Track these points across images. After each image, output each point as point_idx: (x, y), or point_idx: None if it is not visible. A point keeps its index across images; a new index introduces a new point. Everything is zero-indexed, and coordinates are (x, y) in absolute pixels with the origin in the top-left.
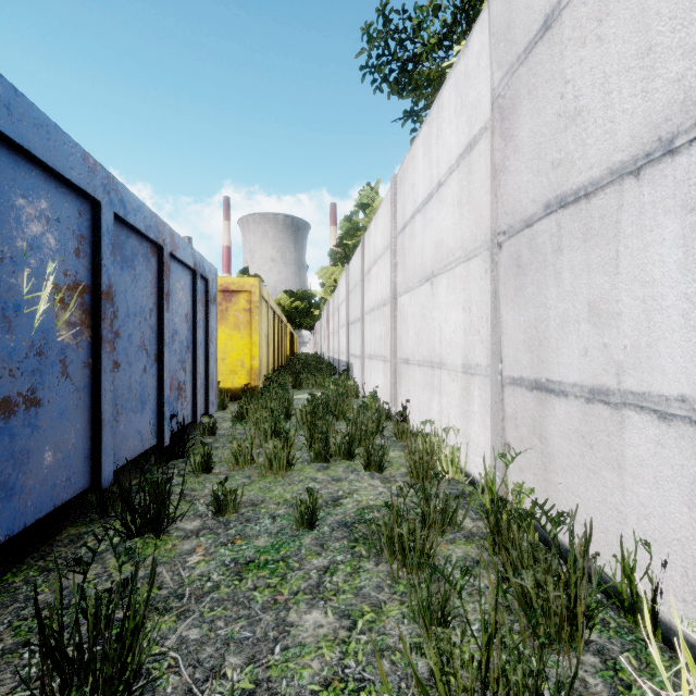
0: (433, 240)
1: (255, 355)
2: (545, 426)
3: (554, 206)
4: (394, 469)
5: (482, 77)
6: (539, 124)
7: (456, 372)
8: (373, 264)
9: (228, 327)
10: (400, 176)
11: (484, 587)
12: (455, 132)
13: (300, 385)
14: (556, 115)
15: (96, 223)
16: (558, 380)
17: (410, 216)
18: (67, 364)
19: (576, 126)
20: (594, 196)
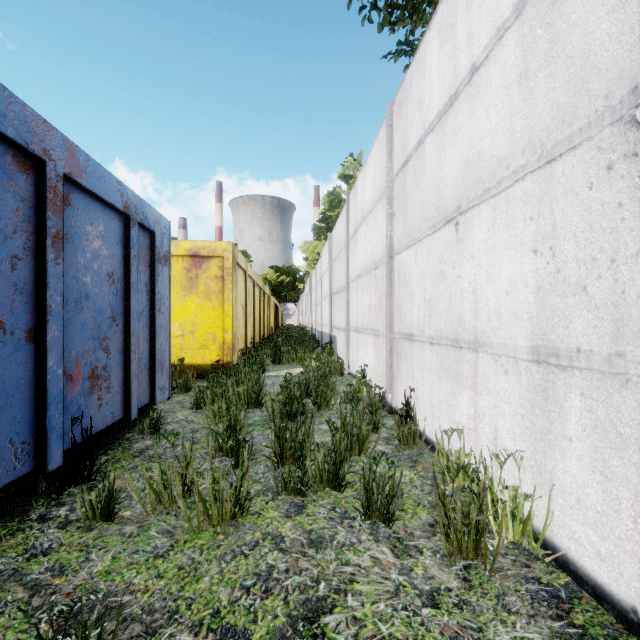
0: (459, 160)
1: (227, 327)
2: None
3: None
4: (408, 513)
5: None
6: None
7: (514, 359)
8: (360, 224)
9: (198, 297)
10: (399, 100)
11: None
12: None
13: (280, 360)
14: None
15: None
16: None
17: (415, 144)
18: None
19: None
20: None
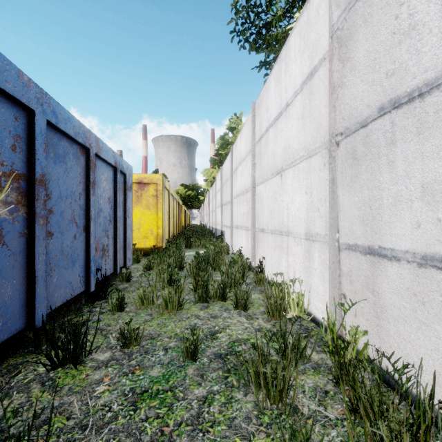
0: (282, 145)
1: (159, 225)
2: (377, 283)
3: (387, 107)
4: (255, 308)
5: (321, 22)
6: (374, 44)
7: (300, 239)
8: (239, 165)
9: (142, 207)
10: (258, 103)
11: (334, 419)
12: (299, 65)
13: (190, 245)
14: (390, 34)
15: (30, 126)
16: (390, 247)
17: (265, 130)
18: (4, 234)
19: (411, 39)
20: (428, 94)
